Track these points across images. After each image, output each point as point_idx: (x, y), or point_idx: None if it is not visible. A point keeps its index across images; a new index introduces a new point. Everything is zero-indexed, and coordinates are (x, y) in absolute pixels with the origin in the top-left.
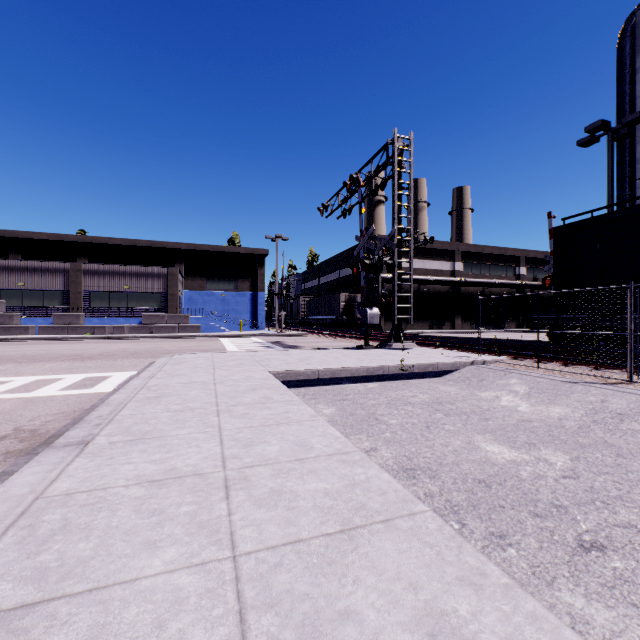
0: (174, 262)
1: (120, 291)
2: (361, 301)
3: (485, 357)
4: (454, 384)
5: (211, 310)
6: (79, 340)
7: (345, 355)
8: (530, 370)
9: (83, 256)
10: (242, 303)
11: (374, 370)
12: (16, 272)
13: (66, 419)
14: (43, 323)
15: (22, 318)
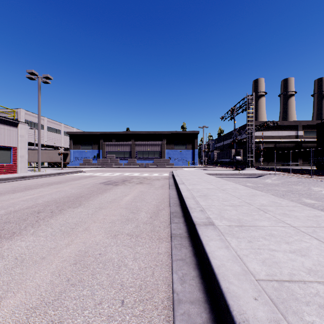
0: (162, 139)
1: (146, 151)
2: (243, 152)
3: (277, 172)
4: (258, 179)
5: (176, 157)
6: (137, 167)
7: (226, 171)
8: (287, 175)
9: (133, 138)
10: (188, 154)
11: (233, 174)
12: (117, 146)
13: (167, 177)
14: (125, 162)
15: (119, 160)
